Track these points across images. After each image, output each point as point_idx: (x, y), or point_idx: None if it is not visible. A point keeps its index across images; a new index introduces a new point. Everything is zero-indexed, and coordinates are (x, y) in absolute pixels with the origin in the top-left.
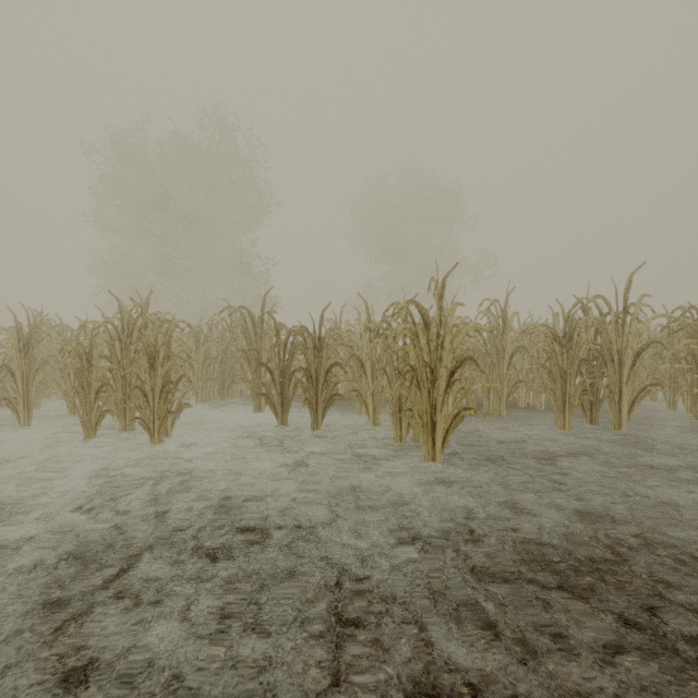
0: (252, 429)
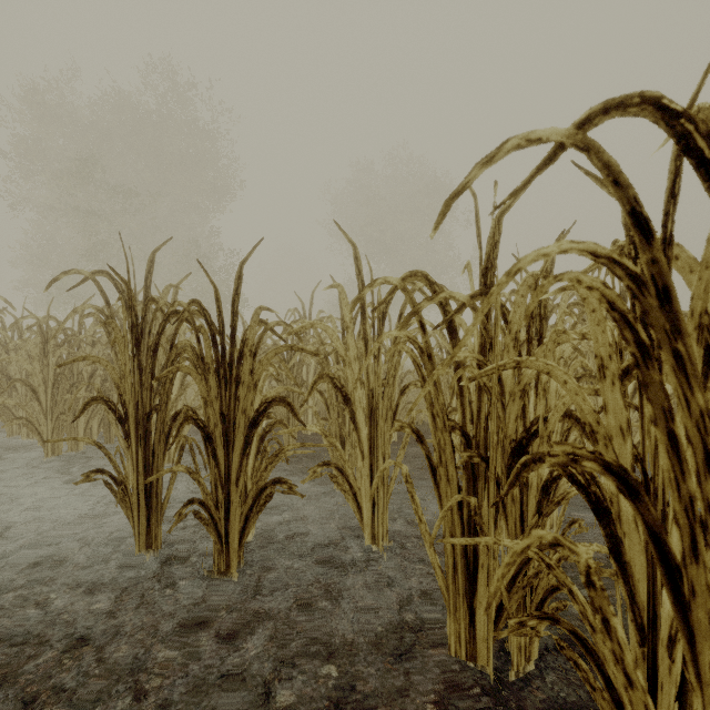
0: (70, 559)
